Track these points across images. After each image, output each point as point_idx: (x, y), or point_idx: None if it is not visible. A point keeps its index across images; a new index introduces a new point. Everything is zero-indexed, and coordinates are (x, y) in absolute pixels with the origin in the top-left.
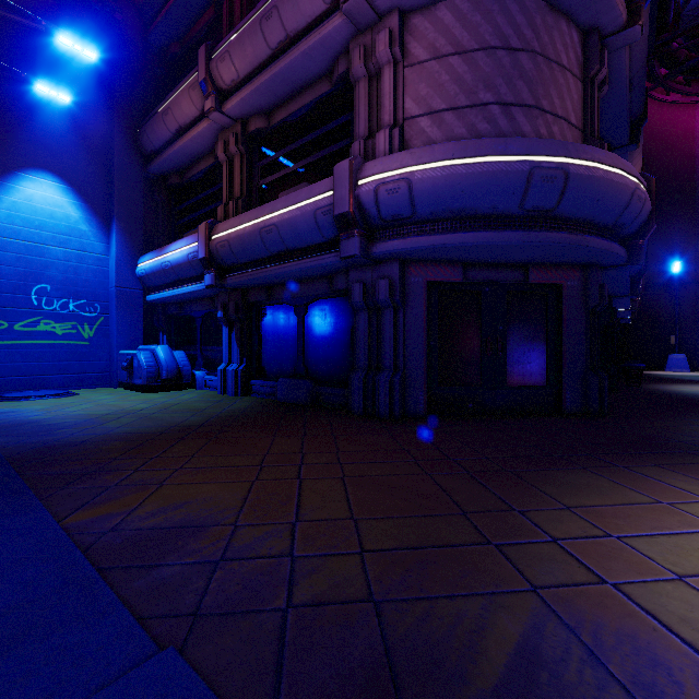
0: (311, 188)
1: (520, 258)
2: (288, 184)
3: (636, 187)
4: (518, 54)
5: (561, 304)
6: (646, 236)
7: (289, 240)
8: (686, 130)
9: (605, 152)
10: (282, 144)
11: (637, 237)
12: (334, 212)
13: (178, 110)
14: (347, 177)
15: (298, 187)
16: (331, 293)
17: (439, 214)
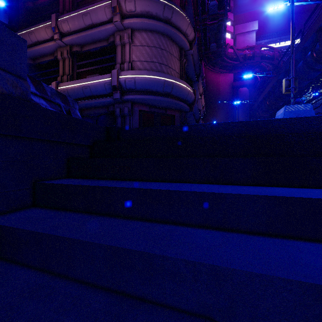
0: (103, 76)
1: (164, 105)
2: (90, 73)
3: (189, 91)
4: (163, 50)
5: (175, 120)
6: (194, 104)
7: (94, 92)
8: (218, 81)
9: (182, 81)
10: (87, 58)
11: (192, 104)
12: (112, 84)
13: (38, 34)
14: (116, 75)
15: (95, 75)
16: (107, 112)
17: (142, 89)
